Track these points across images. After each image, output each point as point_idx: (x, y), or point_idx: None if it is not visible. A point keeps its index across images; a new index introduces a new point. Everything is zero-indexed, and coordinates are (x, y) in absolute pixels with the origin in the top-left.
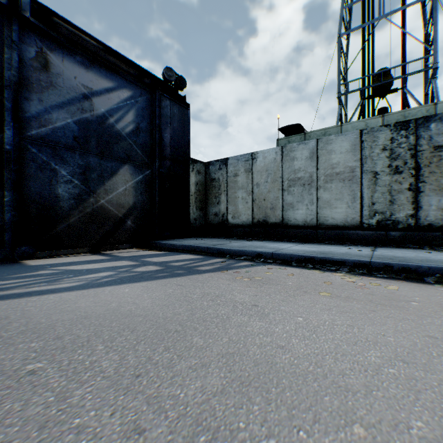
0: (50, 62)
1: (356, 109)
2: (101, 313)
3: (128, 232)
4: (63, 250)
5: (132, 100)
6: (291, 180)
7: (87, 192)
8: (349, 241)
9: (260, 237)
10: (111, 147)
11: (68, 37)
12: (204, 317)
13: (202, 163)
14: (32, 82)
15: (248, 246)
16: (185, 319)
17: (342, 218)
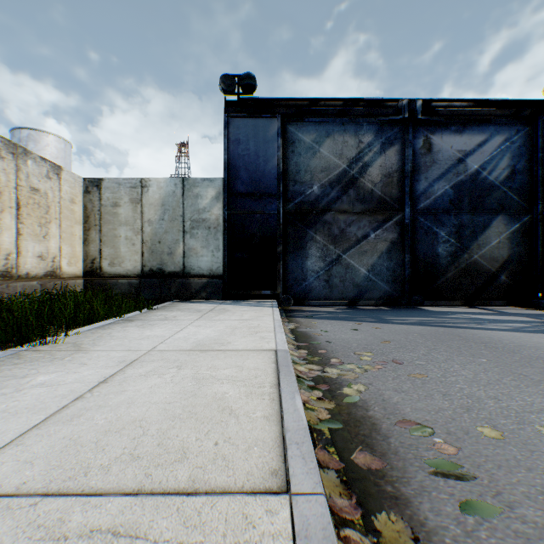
0: (431, 144)
1: None
2: None
3: (500, 288)
4: (441, 301)
5: (505, 142)
6: None
7: (460, 248)
8: None
9: None
10: (482, 200)
11: (446, 114)
12: None
13: None
14: (420, 166)
15: None
16: None
17: None
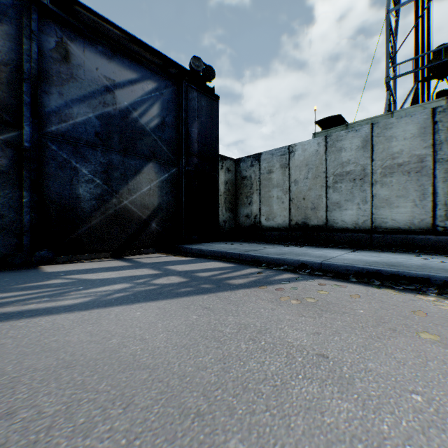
0: (70, 53)
1: (408, 93)
2: (92, 358)
3: (152, 236)
4: (84, 255)
5: (157, 92)
6: (338, 175)
7: (109, 192)
8: (416, 248)
9: (299, 242)
10: (134, 143)
11: (89, 24)
12: (244, 378)
13: (232, 160)
14: (52, 74)
15: (287, 252)
16: (214, 381)
17: (407, 219)
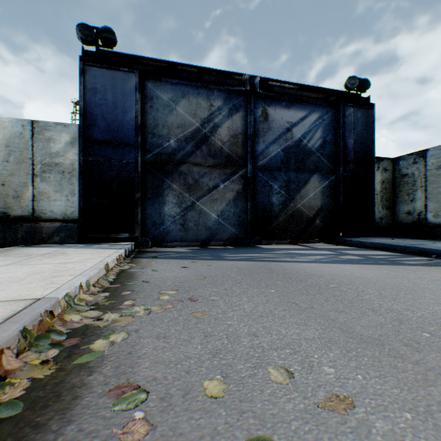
0: (268, 114)
1: None
2: (343, 275)
3: (316, 230)
4: (275, 241)
5: (319, 119)
6: None
7: (289, 199)
8: None
9: None
10: (304, 162)
11: (278, 92)
12: (427, 288)
13: (388, 160)
14: (259, 131)
15: None
16: (410, 286)
17: None
